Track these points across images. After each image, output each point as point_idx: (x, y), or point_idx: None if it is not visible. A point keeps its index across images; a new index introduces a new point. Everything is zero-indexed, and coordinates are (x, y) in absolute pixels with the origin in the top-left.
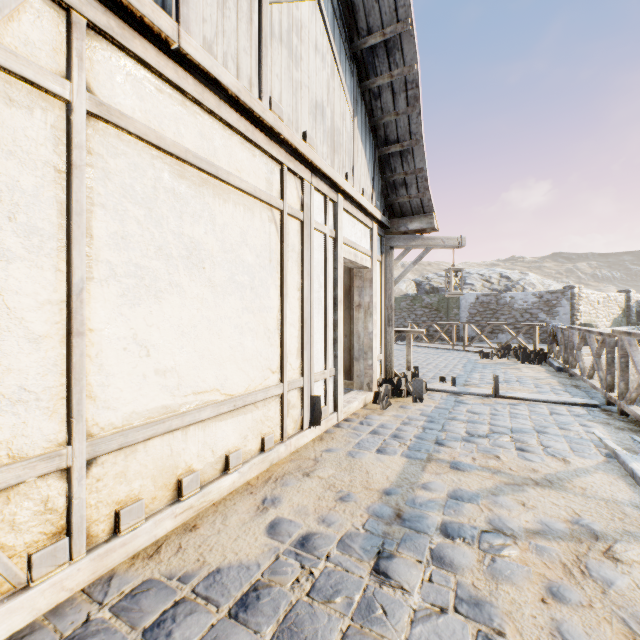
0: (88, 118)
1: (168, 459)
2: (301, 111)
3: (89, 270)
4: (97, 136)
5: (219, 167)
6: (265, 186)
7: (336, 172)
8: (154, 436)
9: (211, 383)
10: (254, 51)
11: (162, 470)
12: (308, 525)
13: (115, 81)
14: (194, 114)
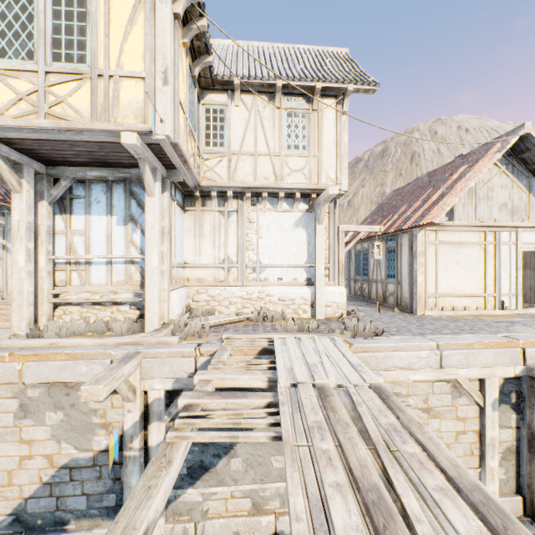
0: (438, 244)
1: (450, 302)
2: (493, 212)
3: (438, 268)
4: (439, 247)
5: (462, 241)
6: (477, 239)
7: (513, 222)
8: (448, 296)
9: (460, 289)
10: (473, 210)
11: (449, 303)
12: (483, 319)
13: (441, 236)
14: (456, 233)
